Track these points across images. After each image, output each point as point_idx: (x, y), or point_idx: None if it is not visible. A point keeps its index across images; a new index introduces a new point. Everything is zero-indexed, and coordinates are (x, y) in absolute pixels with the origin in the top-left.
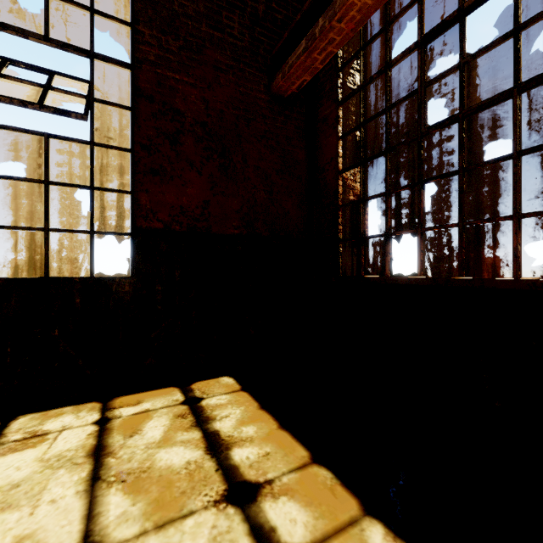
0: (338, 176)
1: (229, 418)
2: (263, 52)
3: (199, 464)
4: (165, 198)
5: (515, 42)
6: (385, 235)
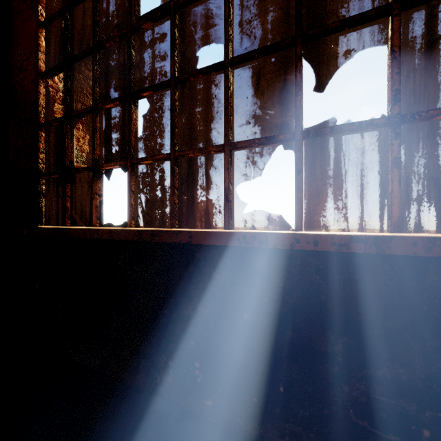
0: (39, 80)
1: None
2: None
3: None
4: None
5: None
6: (92, 168)
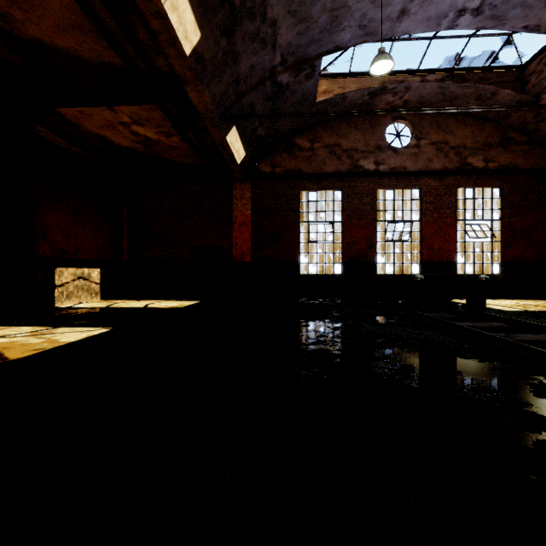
0: None
1: None
2: (542, 202)
3: None
4: (510, 253)
5: None
6: None
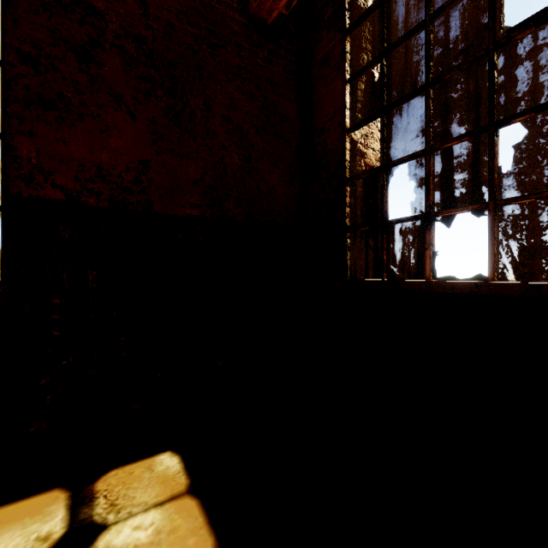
0: (345, 136)
1: None
2: None
3: None
4: (67, 149)
5: None
6: (425, 216)
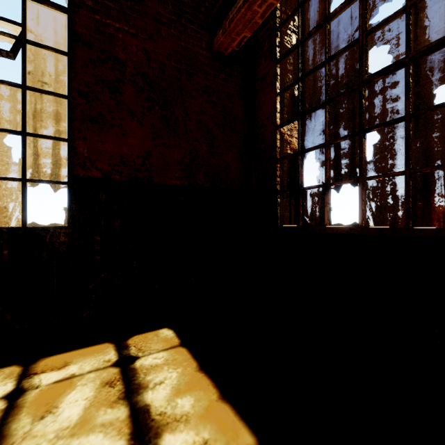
0: (276, 131)
1: (163, 385)
2: (204, 10)
3: None
4: (104, 146)
5: None
6: (324, 185)
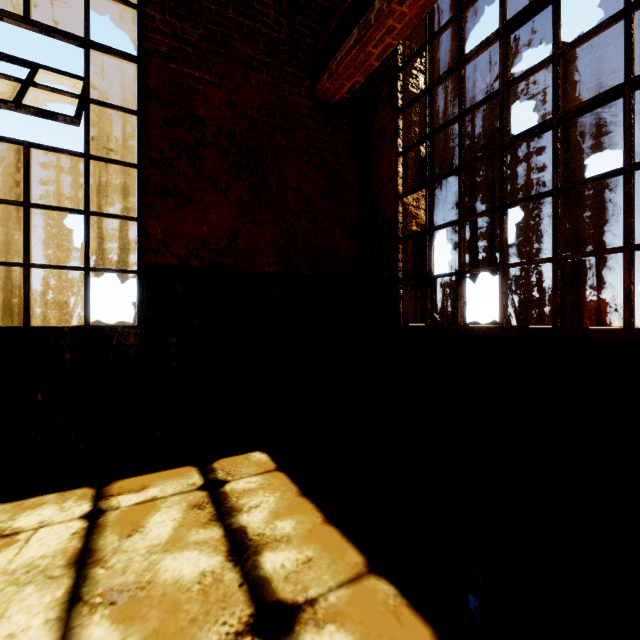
0: (398, 202)
1: (260, 509)
2: (305, 46)
3: (218, 576)
4: (180, 226)
5: (627, 25)
6: (457, 273)
